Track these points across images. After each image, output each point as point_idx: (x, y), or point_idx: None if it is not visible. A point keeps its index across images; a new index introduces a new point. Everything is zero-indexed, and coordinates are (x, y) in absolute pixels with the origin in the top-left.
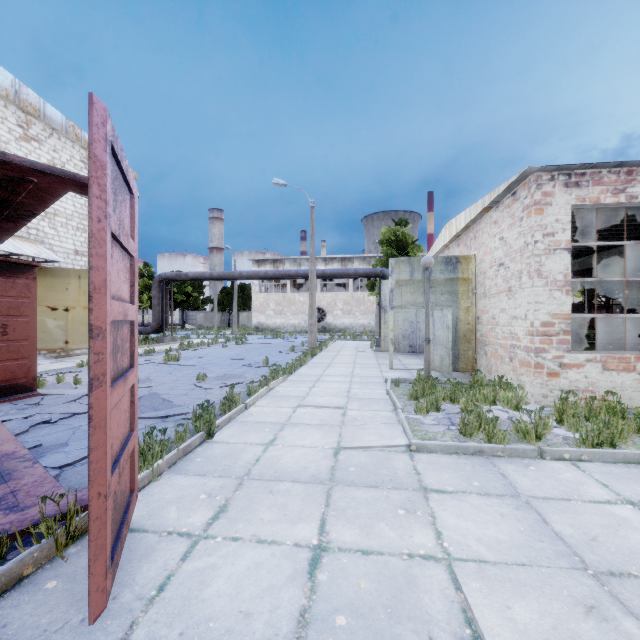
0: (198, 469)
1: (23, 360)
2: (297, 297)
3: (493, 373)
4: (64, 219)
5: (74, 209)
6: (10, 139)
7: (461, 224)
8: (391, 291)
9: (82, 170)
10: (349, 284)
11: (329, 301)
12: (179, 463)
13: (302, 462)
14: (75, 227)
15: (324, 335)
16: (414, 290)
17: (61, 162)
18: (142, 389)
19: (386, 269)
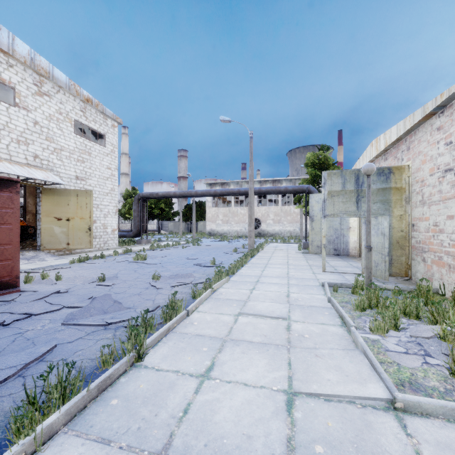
0: (106, 425)
1: (7, 261)
2: (239, 210)
3: (435, 280)
4: (68, 153)
5: (75, 146)
6: (28, 94)
7: (392, 138)
8: (324, 201)
9: (81, 117)
10: (279, 200)
11: (263, 213)
12: (88, 408)
13: (244, 422)
14: (76, 159)
15: (259, 239)
16: (346, 200)
17: (66, 111)
18: (105, 287)
19: (311, 186)
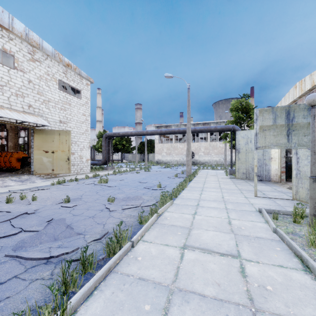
0: None
1: None
2: (178, 145)
3: None
4: (54, 104)
5: (59, 98)
6: (24, 60)
7: None
8: (255, 135)
9: (63, 78)
10: (208, 137)
11: (196, 147)
12: None
13: None
14: (60, 108)
15: (193, 166)
16: (277, 133)
17: (52, 73)
18: (68, 208)
19: (236, 125)
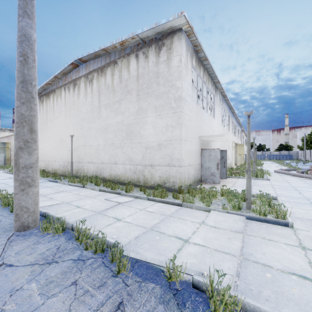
0: None
1: None
2: None
3: None
4: None
5: None
6: None
7: (7, 135)
8: None
9: None
10: None
11: None
12: None
13: None
14: None
15: None
16: None
17: None
18: None
19: None
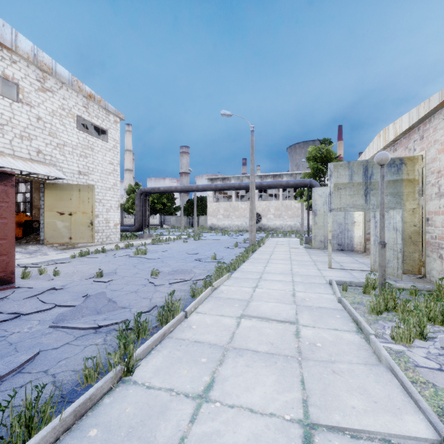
0: None
1: (1, 256)
2: (240, 205)
3: None
4: (71, 148)
5: (78, 141)
6: (31, 90)
7: (403, 127)
8: (329, 194)
9: (84, 113)
10: (279, 194)
11: (264, 208)
12: (60, 441)
13: None
14: (79, 154)
15: (260, 233)
16: (353, 193)
17: (68, 107)
18: (102, 283)
19: (313, 180)
